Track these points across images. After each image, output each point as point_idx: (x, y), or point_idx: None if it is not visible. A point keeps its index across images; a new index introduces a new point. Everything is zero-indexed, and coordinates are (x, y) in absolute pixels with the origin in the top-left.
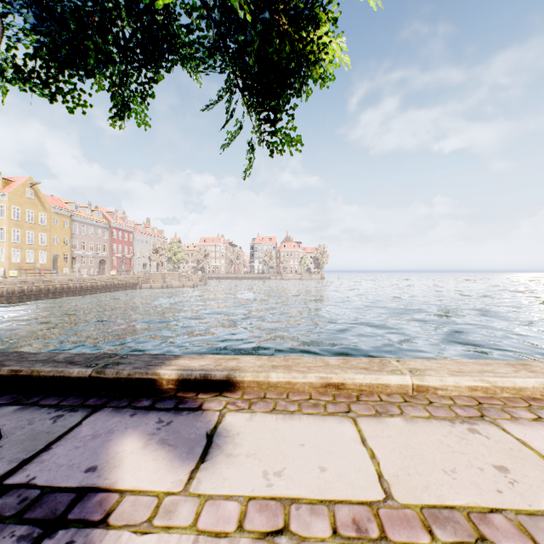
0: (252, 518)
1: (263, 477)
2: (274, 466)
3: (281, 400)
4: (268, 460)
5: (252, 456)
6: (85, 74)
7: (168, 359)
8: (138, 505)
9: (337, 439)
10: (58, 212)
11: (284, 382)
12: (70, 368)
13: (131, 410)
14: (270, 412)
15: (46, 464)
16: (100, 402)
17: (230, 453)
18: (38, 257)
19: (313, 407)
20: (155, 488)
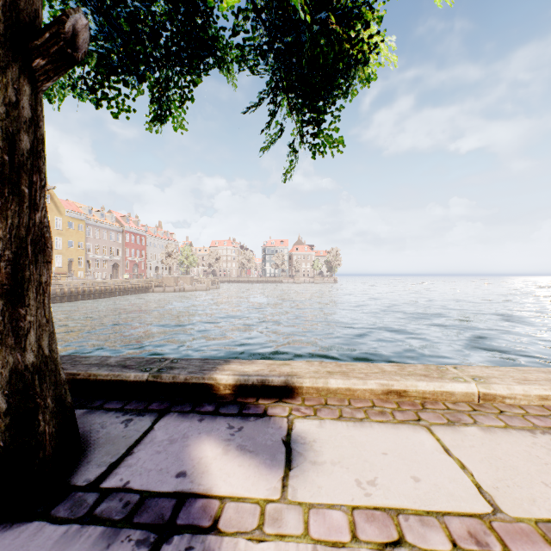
0: (363, 529)
1: (358, 486)
2: (365, 475)
3: (345, 407)
4: (355, 468)
5: (337, 464)
6: (137, 79)
7: (219, 363)
8: (242, 512)
9: (418, 448)
10: (72, 216)
11: (344, 389)
12: (126, 372)
13: (197, 415)
14: (338, 419)
15: (134, 468)
16: (163, 406)
17: (314, 461)
18: (54, 260)
19: (380, 415)
20: (252, 495)
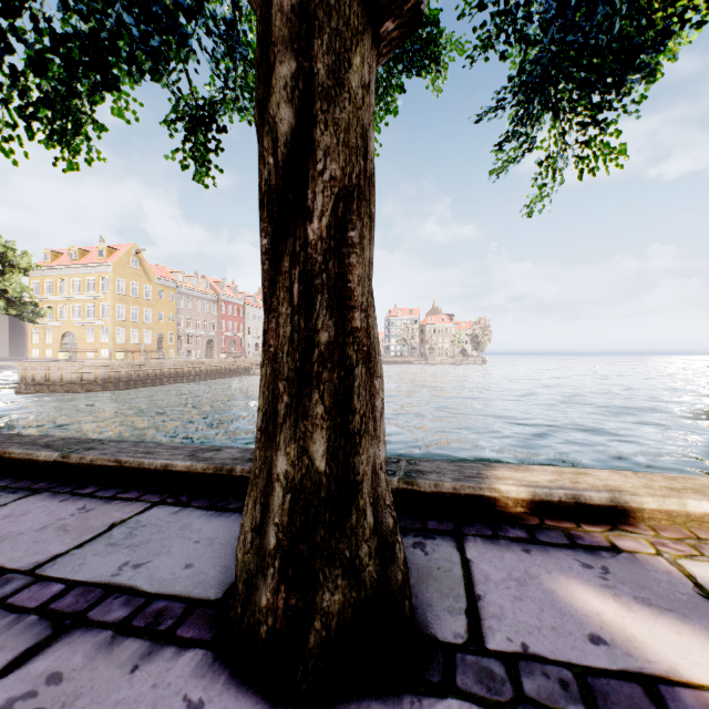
0: None
1: None
2: None
3: None
4: None
5: None
6: None
7: (481, 468)
8: None
9: None
10: (163, 284)
11: None
12: None
13: (511, 542)
14: None
15: (510, 622)
16: (448, 527)
17: None
18: (143, 336)
19: None
20: None
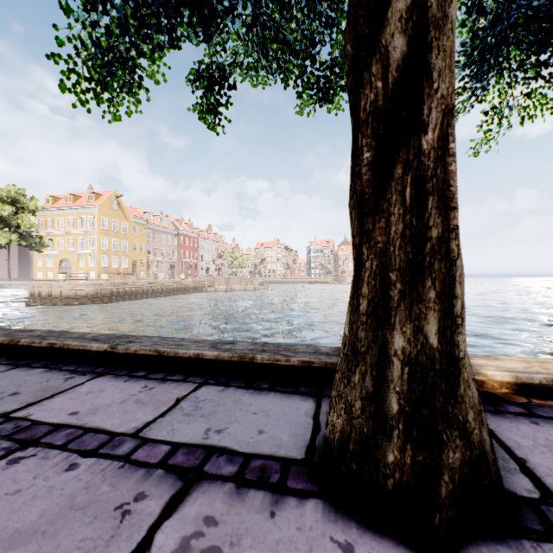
0: None
1: None
2: None
3: None
4: None
5: None
6: None
7: None
8: None
9: None
10: (136, 221)
11: None
12: None
13: (516, 416)
14: None
15: None
16: None
17: None
18: (121, 262)
19: None
20: None
